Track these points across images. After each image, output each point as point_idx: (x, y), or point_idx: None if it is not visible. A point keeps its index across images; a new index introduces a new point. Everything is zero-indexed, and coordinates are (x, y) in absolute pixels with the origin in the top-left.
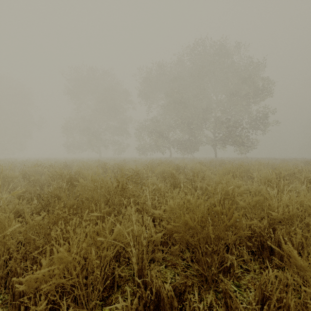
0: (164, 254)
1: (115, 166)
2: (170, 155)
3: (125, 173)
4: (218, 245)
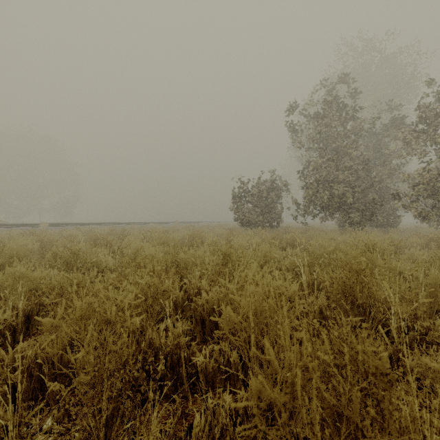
0: None
1: None
2: None
3: None
4: None
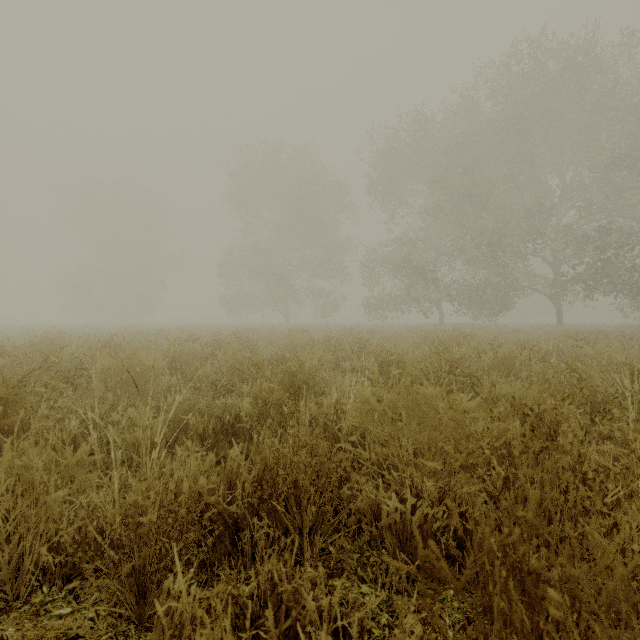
0: None
1: (355, 344)
2: (441, 319)
3: (403, 363)
4: None
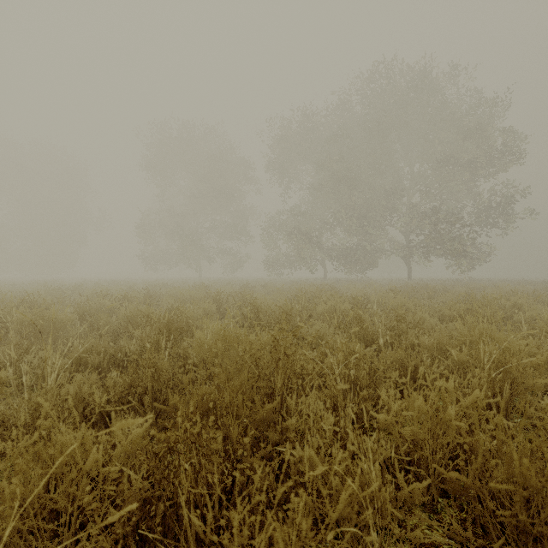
0: (433, 537)
1: (238, 297)
2: (325, 274)
3: (261, 312)
4: (544, 508)
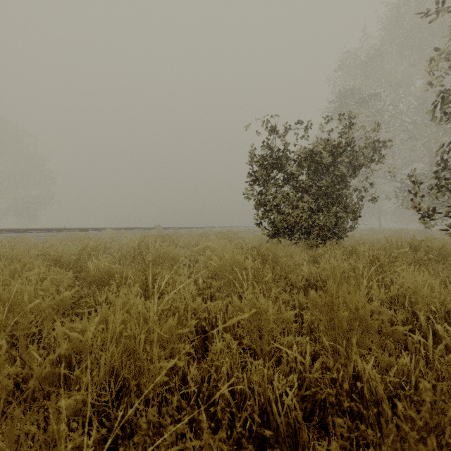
0: None
1: None
2: None
3: None
4: None
